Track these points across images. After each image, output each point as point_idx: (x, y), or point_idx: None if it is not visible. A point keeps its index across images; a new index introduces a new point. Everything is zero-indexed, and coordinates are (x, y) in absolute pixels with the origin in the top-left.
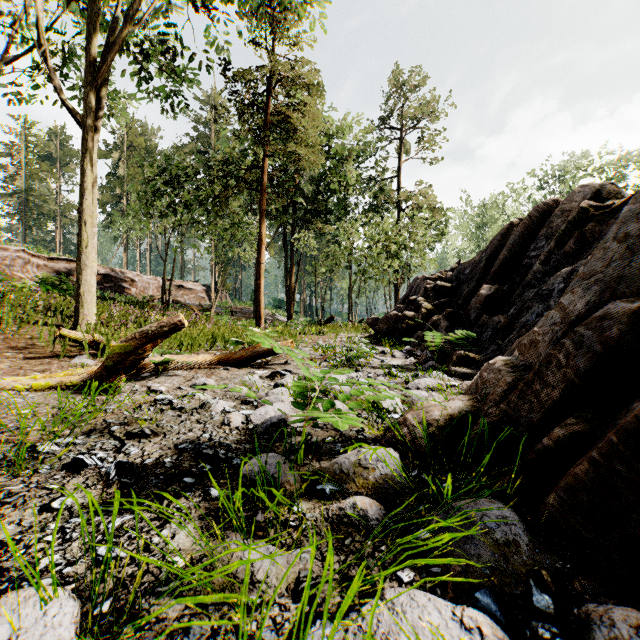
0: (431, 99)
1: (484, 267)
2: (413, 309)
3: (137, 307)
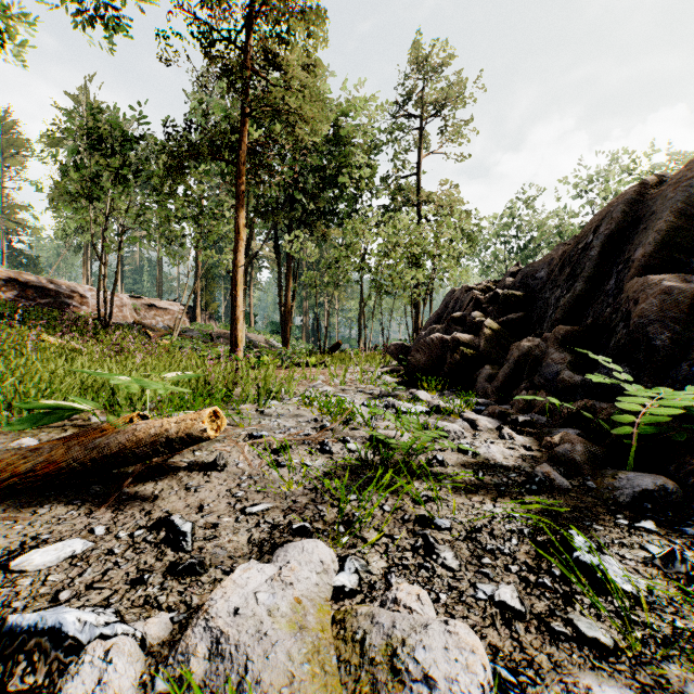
0: (458, 81)
1: (598, 256)
2: (465, 330)
3: (27, 326)
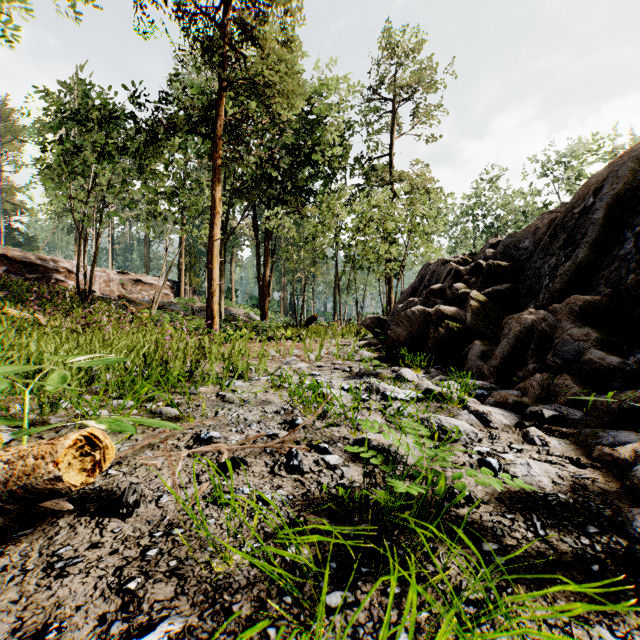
0: (429, 65)
1: (603, 220)
2: (448, 302)
3: None
